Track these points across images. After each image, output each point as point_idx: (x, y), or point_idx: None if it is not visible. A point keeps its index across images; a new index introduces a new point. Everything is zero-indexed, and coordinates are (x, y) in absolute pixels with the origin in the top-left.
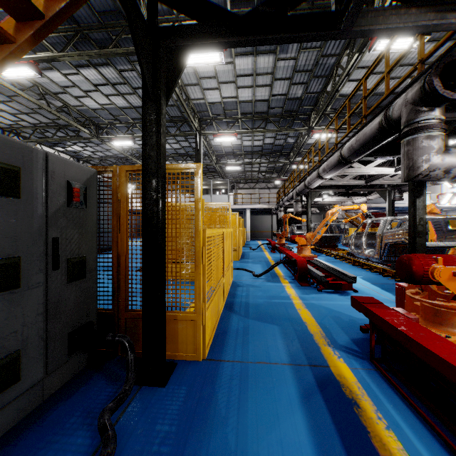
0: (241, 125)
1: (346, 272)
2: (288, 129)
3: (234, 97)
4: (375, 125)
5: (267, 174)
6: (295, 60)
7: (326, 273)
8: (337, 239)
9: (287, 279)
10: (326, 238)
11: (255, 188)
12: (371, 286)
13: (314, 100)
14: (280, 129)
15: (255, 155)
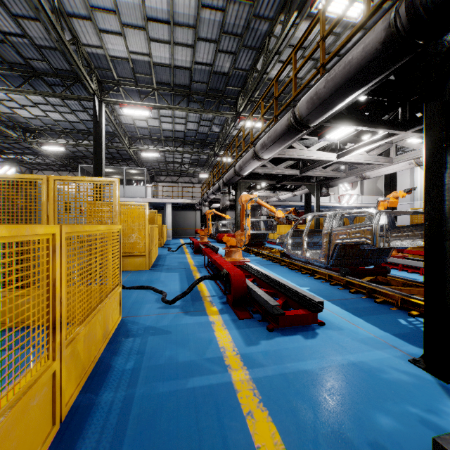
0: (158, 99)
1: (303, 291)
2: (213, 111)
3: (146, 54)
4: (376, 34)
5: (191, 167)
6: (223, 15)
7: (269, 288)
8: (264, 237)
9: (216, 304)
10: (254, 236)
11: (178, 182)
12: (331, 306)
13: (242, 80)
14: (204, 109)
15: (177, 143)
